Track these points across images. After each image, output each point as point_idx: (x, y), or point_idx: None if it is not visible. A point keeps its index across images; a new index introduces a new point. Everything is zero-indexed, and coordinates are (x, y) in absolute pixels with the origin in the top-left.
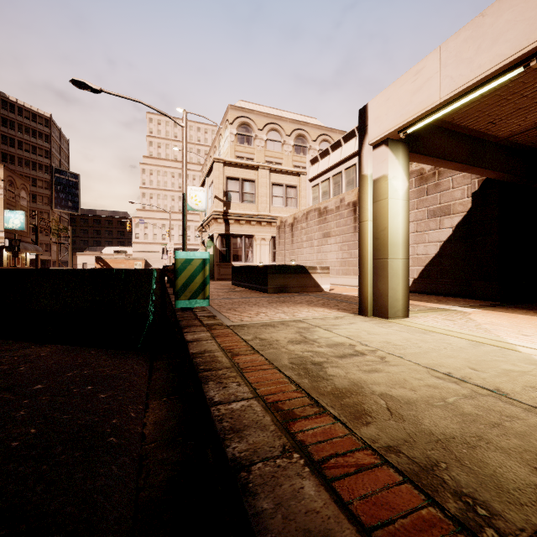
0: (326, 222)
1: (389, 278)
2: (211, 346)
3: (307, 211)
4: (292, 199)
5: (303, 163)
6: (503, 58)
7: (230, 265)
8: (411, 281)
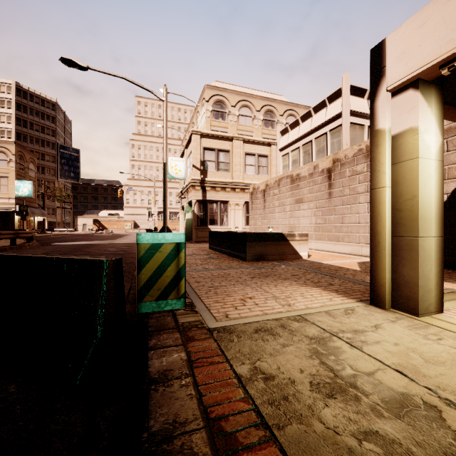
0: (299, 189)
1: (420, 262)
2: (187, 400)
3: (279, 178)
4: (263, 167)
5: (271, 135)
6: None
7: (207, 229)
8: None
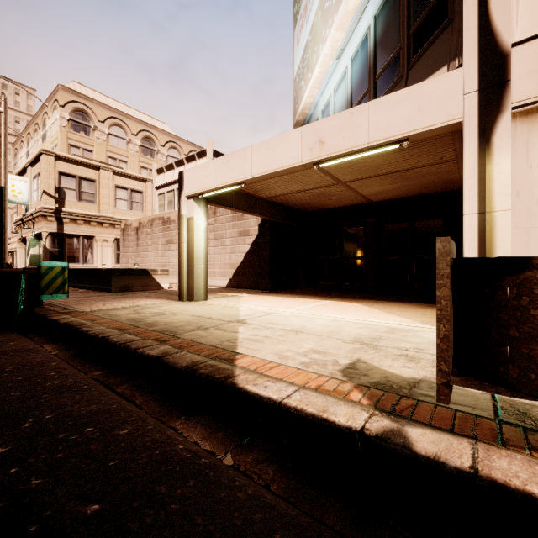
0: (170, 231)
1: (195, 277)
2: (75, 319)
3: (152, 219)
4: (138, 203)
5: (151, 165)
6: (233, 180)
7: None
8: (228, 279)
